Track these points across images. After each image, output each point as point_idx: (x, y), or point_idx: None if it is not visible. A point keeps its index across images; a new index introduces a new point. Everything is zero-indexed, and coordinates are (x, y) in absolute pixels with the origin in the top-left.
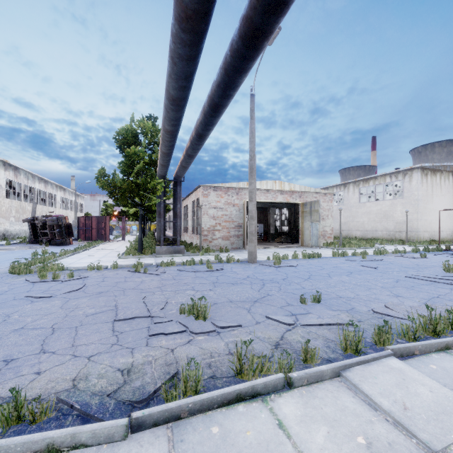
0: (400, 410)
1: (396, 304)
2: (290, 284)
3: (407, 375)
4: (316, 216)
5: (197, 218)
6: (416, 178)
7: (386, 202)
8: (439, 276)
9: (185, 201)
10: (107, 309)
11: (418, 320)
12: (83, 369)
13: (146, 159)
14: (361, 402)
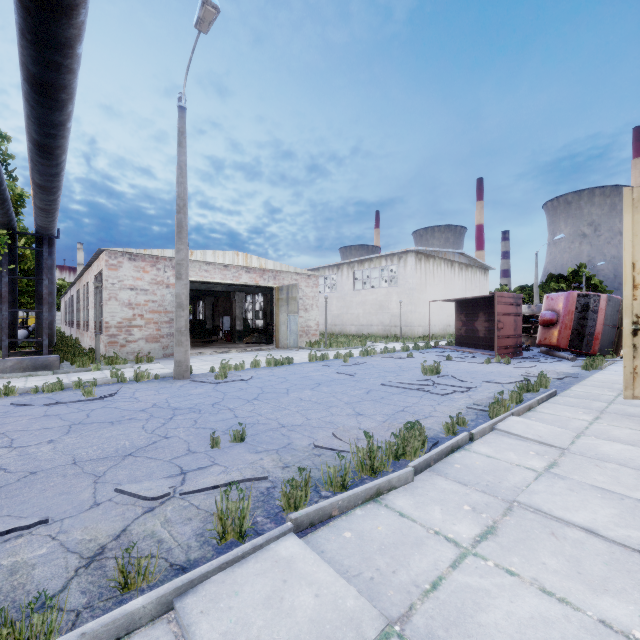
0: None
1: (347, 429)
2: (218, 413)
3: (295, 569)
4: (294, 305)
5: (102, 305)
6: (411, 263)
7: (382, 291)
8: (416, 380)
9: (84, 276)
10: None
11: (357, 454)
12: None
13: None
14: None
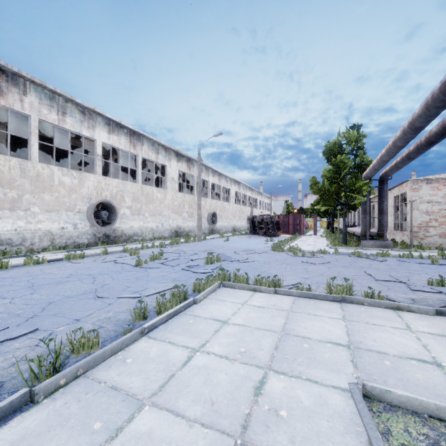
0: None
1: None
2: None
3: None
4: None
5: (402, 214)
6: None
7: None
8: None
9: None
10: (362, 274)
11: None
12: (381, 293)
13: (350, 164)
14: None
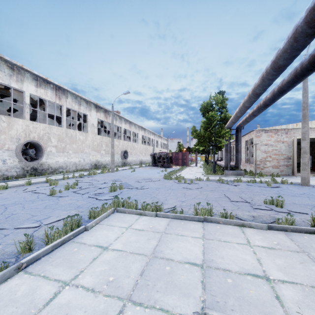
0: None
1: None
2: None
3: None
4: None
5: (250, 152)
6: None
7: None
8: None
9: None
10: (222, 197)
11: None
12: (233, 212)
13: (218, 118)
14: None
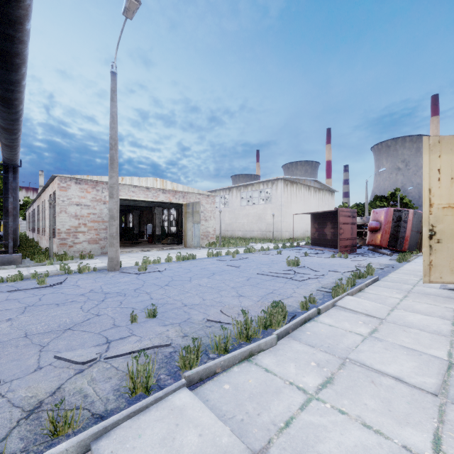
0: None
1: (231, 307)
2: (138, 296)
3: (185, 415)
4: (197, 217)
5: (55, 217)
6: (280, 187)
7: (260, 206)
8: (283, 270)
9: (43, 195)
10: None
11: (236, 326)
12: None
13: None
14: None
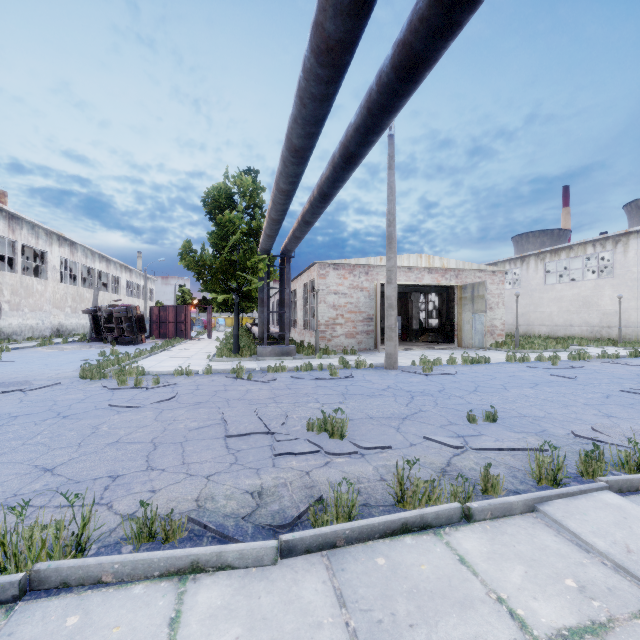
0: (622, 552)
1: (607, 426)
2: (450, 398)
3: (629, 513)
4: (481, 304)
5: (311, 307)
6: (635, 247)
7: (587, 284)
8: None
9: (292, 284)
10: (213, 423)
11: None
12: (204, 489)
13: (244, 228)
14: (566, 542)
